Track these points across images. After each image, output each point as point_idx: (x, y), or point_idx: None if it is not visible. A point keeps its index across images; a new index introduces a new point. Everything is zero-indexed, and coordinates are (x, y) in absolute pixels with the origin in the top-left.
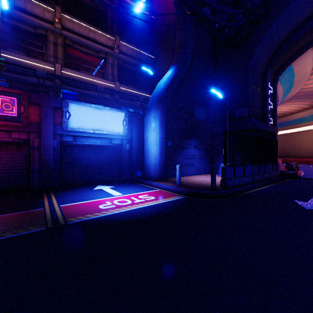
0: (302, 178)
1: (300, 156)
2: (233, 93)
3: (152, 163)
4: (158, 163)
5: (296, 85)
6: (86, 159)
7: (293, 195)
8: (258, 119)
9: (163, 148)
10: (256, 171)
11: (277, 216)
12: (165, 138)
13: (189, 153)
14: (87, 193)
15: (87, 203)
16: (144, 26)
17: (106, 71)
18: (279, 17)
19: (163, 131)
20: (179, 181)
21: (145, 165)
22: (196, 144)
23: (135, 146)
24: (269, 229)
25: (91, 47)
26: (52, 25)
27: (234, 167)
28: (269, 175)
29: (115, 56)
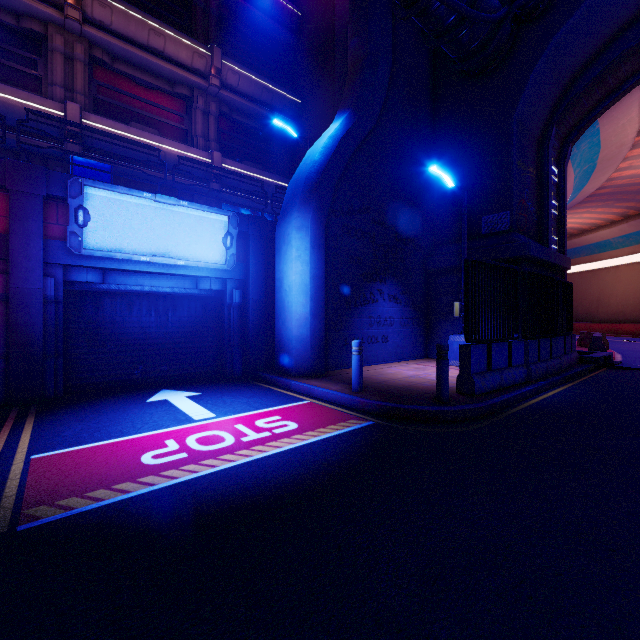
0: (627, 368)
1: (600, 319)
2: (476, 179)
3: (294, 335)
4: (307, 335)
5: (600, 170)
6: (135, 326)
7: (632, 413)
8: (530, 236)
9: (319, 300)
10: (533, 354)
11: (633, 486)
12: (323, 276)
13: (378, 312)
14: (126, 415)
15: (112, 445)
16: (278, 31)
17: (192, 128)
18: (582, 5)
19: (319, 260)
20: (359, 379)
21: (276, 339)
22: (395, 291)
23: (255, 296)
24: (636, 538)
25: (156, 71)
26: (59, 11)
27: (488, 346)
28: (559, 363)
29: (213, 95)
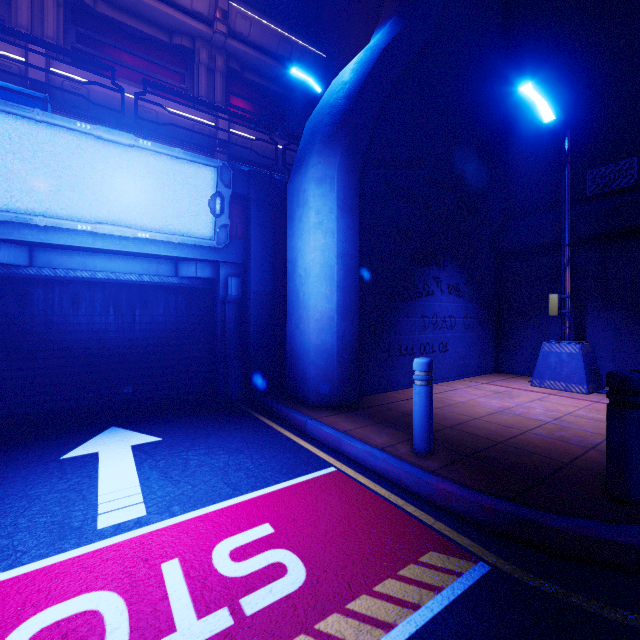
0: None
1: None
2: (576, 118)
3: (313, 343)
4: (332, 343)
5: None
6: (84, 329)
7: None
8: None
9: (350, 290)
10: None
11: None
12: (357, 254)
13: (434, 309)
14: None
15: None
16: None
17: (194, 87)
18: None
19: (350, 229)
20: (427, 431)
21: (288, 349)
22: (456, 280)
23: (259, 286)
24: None
25: (149, 16)
26: None
27: None
28: None
29: (219, 48)
